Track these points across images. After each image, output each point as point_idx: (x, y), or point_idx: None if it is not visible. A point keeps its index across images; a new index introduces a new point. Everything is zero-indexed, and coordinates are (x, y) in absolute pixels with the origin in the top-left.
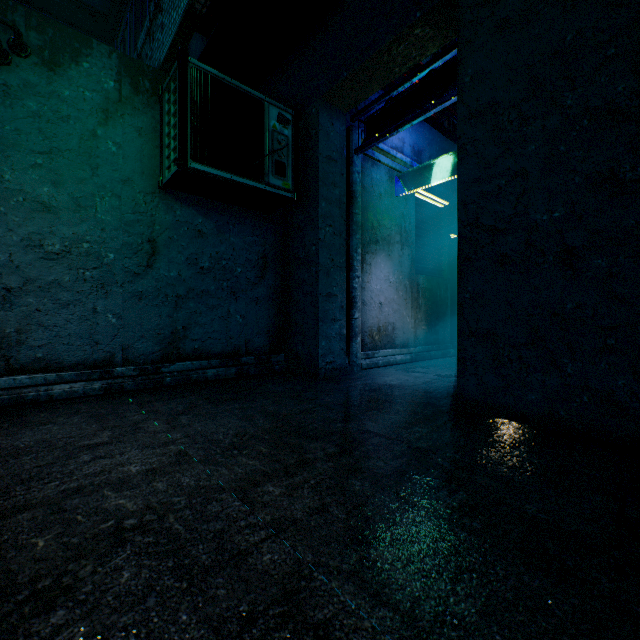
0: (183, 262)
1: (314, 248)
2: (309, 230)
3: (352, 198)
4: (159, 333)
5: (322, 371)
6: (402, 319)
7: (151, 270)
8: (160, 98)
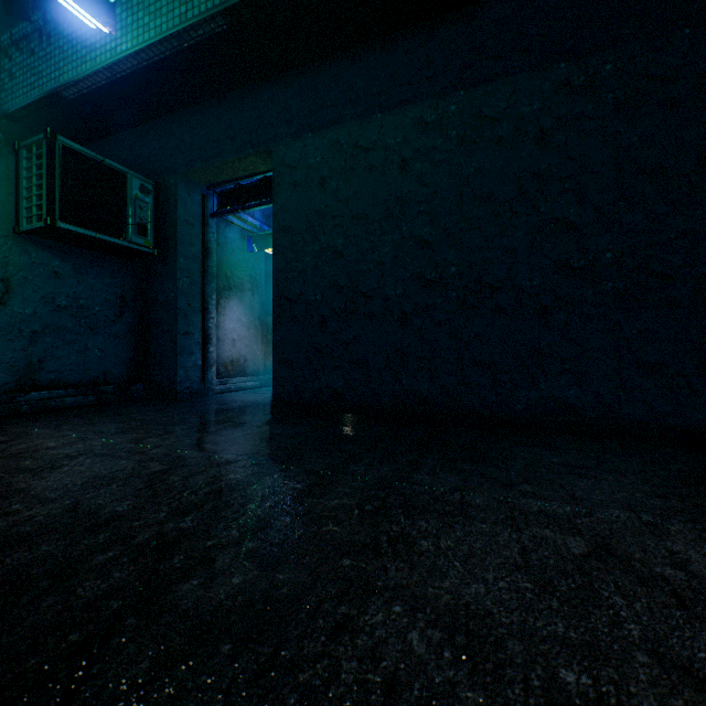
0: (39, 300)
1: (173, 294)
2: (169, 279)
3: (208, 254)
4: (13, 365)
5: (181, 395)
6: (253, 352)
7: (5, 307)
8: (16, 151)
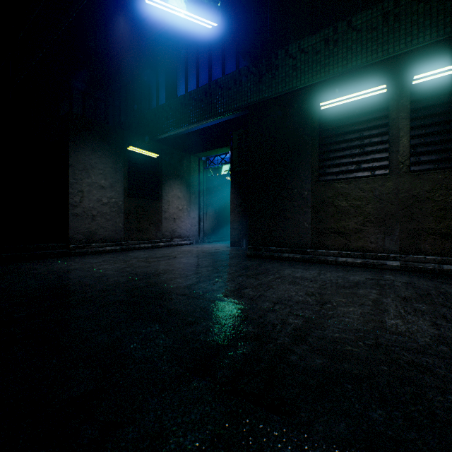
0: None
1: None
2: None
3: None
4: None
5: None
6: None
7: None
8: None
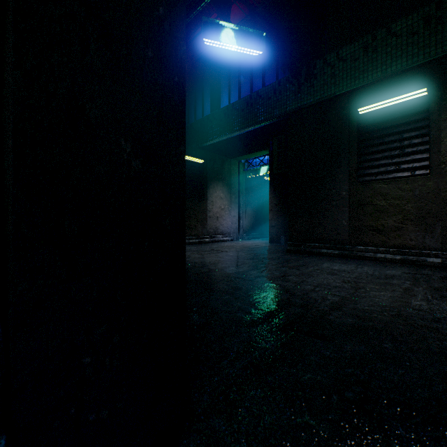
0: None
1: None
2: None
3: None
4: None
5: None
6: None
7: None
8: None
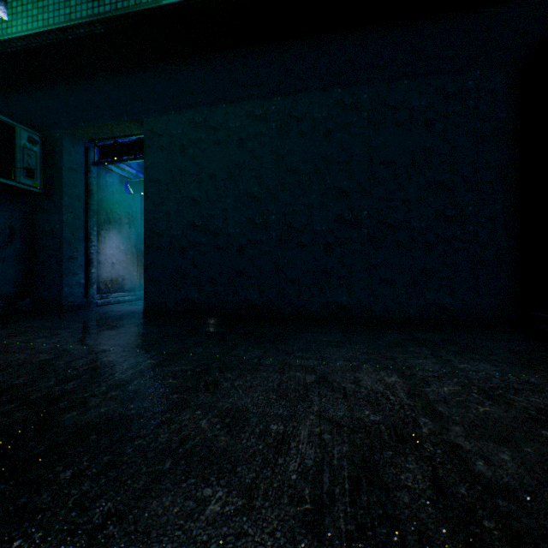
0: None
1: (59, 226)
2: (54, 213)
3: (90, 194)
4: None
5: (65, 307)
6: (130, 273)
7: None
8: None
